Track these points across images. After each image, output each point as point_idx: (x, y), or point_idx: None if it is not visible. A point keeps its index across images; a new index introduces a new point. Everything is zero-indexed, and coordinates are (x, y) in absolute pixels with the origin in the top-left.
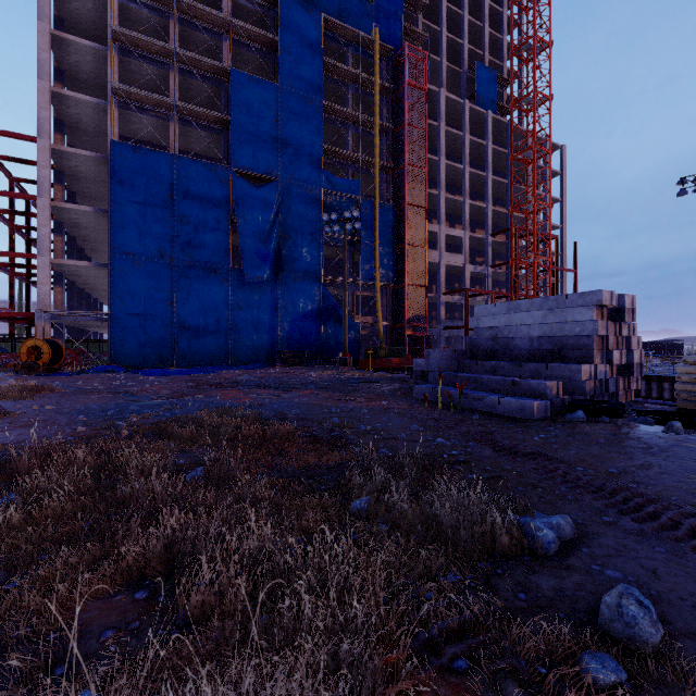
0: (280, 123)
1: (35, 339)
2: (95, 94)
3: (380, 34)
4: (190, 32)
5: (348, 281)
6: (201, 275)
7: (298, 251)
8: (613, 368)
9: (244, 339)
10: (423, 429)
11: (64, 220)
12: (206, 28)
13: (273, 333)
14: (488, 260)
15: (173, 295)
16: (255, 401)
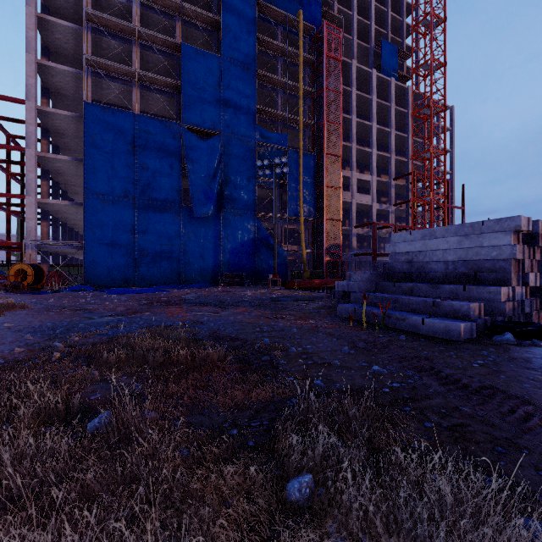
0: (222, 88)
1: (21, 264)
2: (74, 66)
3: (303, 16)
4: (150, 14)
5: (277, 216)
6: (158, 212)
7: (237, 192)
8: (527, 289)
9: (192, 264)
10: (354, 351)
11: (49, 167)
12: (162, 13)
13: (216, 259)
14: (391, 199)
15: (135, 228)
16: (194, 319)
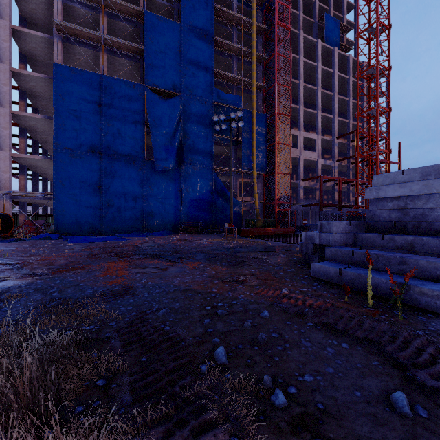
0: (182, 52)
1: None
2: None
3: None
4: None
5: (233, 170)
6: (123, 165)
7: (196, 148)
8: None
9: (155, 213)
10: (426, 411)
11: (25, 126)
12: None
13: (177, 209)
14: (335, 156)
15: (101, 180)
16: (126, 284)
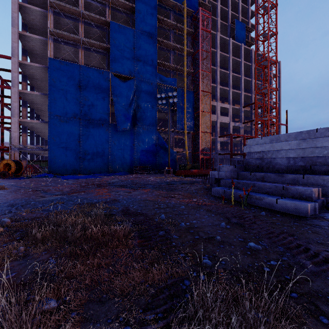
0: (135, 49)
1: (7, 160)
2: (43, 37)
3: (186, 5)
4: (90, 3)
5: (170, 130)
6: (95, 127)
7: (145, 115)
8: None
9: (117, 160)
10: (230, 226)
11: (27, 99)
12: (98, 3)
13: (132, 156)
14: (242, 119)
15: (80, 137)
16: (113, 198)
